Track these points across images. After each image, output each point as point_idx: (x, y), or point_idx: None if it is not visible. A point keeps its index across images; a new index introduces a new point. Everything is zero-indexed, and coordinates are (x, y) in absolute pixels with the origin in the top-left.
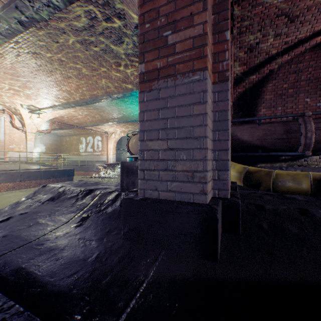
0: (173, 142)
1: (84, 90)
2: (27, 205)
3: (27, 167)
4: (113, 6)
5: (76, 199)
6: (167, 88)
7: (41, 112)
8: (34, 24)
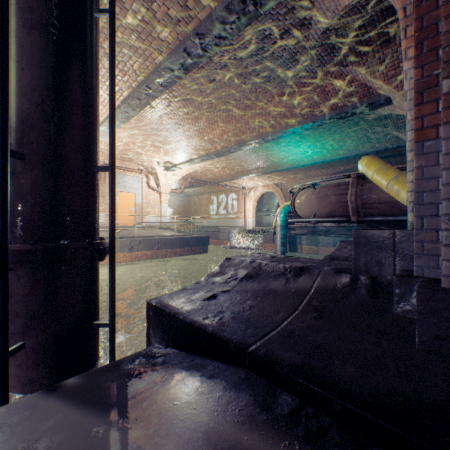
0: None
1: (230, 134)
2: (222, 281)
3: (162, 233)
4: (297, 11)
5: (285, 279)
6: None
7: (176, 168)
8: (197, 65)
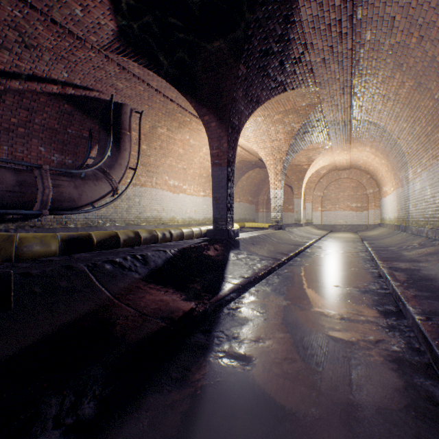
0: None
1: None
2: None
3: None
4: None
5: None
6: None
7: None
8: None
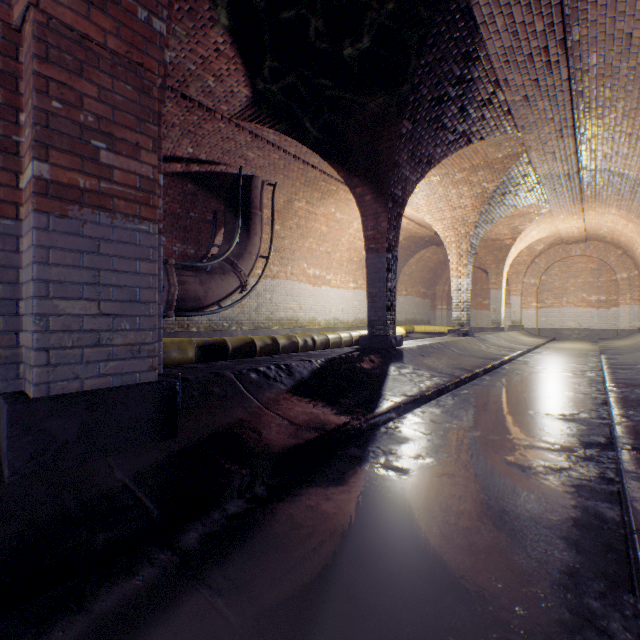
0: (111, 305)
1: None
2: None
3: None
4: None
5: None
6: (99, 225)
7: None
8: None
